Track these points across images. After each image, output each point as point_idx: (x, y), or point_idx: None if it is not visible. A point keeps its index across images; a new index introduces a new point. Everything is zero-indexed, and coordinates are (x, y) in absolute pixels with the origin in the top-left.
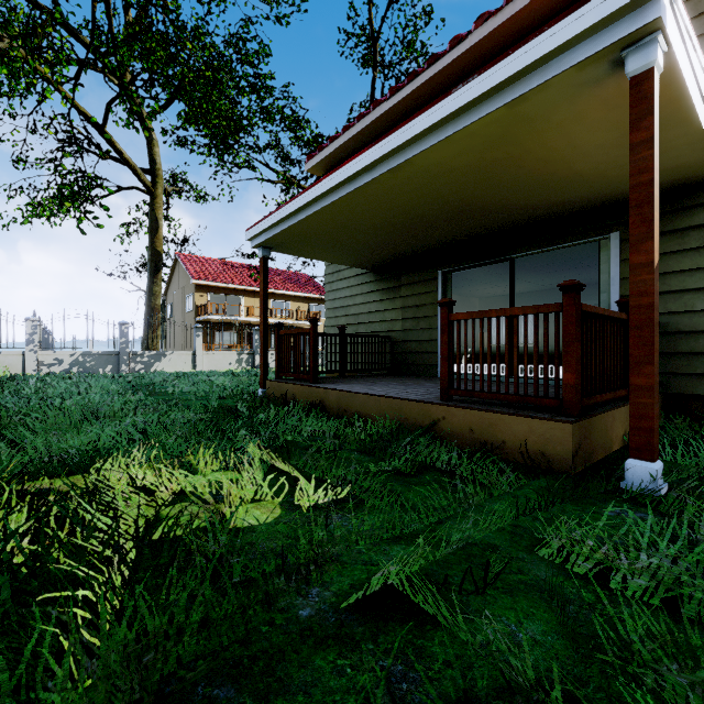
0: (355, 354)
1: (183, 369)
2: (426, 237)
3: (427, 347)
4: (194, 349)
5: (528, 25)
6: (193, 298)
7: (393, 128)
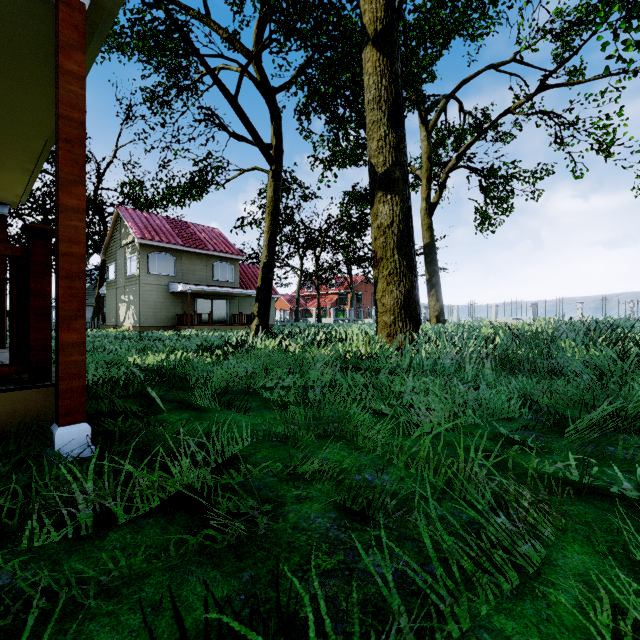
0: None
1: None
2: None
3: None
4: None
5: None
6: None
7: None
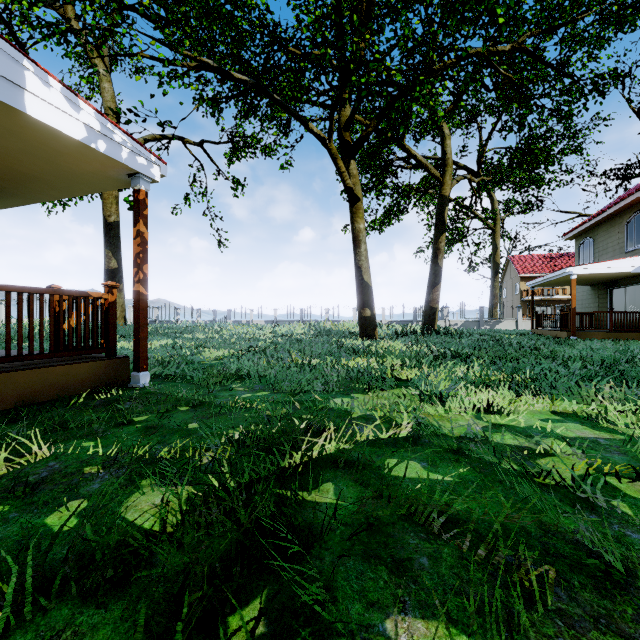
0: (584, 321)
1: (510, 329)
2: (589, 281)
3: (605, 318)
4: (516, 318)
5: (626, 208)
6: (518, 286)
7: (595, 228)
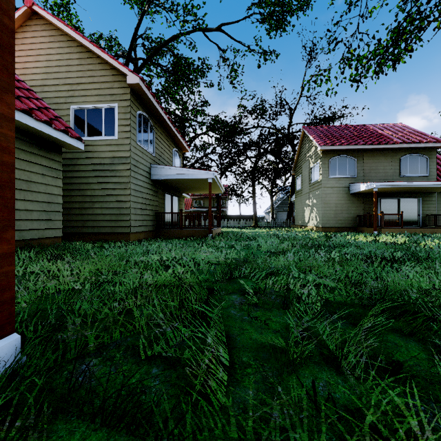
0: None
1: None
2: None
3: None
4: None
5: None
6: None
7: None
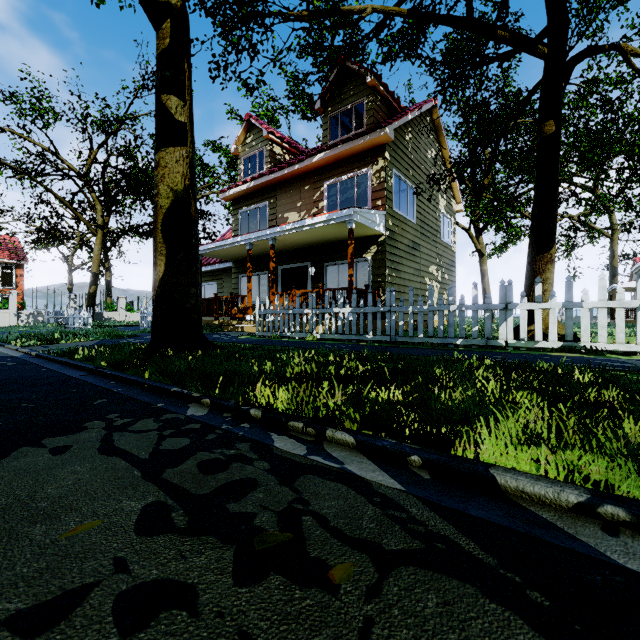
0: None
1: None
2: None
3: None
4: None
5: None
6: None
7: None
